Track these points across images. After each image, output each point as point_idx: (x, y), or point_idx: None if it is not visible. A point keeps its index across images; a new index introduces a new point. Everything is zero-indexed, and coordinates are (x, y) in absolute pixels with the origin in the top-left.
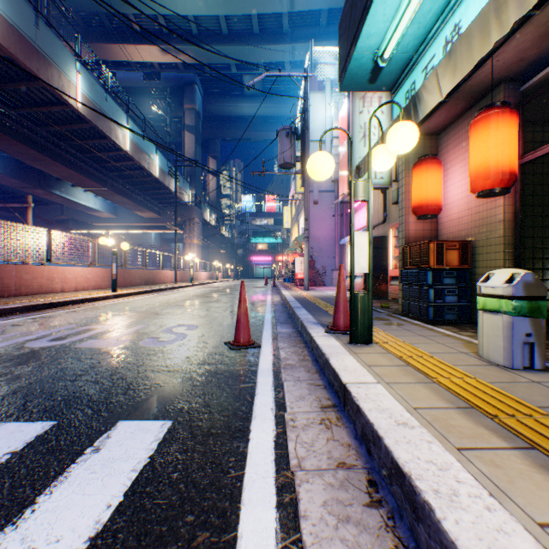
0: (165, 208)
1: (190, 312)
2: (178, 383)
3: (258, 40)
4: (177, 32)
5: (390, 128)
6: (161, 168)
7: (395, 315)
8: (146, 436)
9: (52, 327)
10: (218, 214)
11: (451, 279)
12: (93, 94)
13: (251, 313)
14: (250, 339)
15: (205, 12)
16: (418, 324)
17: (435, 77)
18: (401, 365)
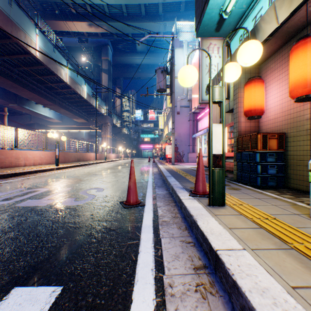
0: (91, 116)
1: (101, 179)
2: (79, 241)
3: (144, 19)
4: (97, 14)
5: (233, 55)
6: (88, 93)
7: (232, 181)
8: (31, 310)
9: (8, 190)
10: (121, 120)
11: (272, 158)
12: (46, 48)
13: (139, 179)
14: (137, 200)
15: (113, 2)
16: (250, 189)
17: (273, 9)
18: (256, 228)
